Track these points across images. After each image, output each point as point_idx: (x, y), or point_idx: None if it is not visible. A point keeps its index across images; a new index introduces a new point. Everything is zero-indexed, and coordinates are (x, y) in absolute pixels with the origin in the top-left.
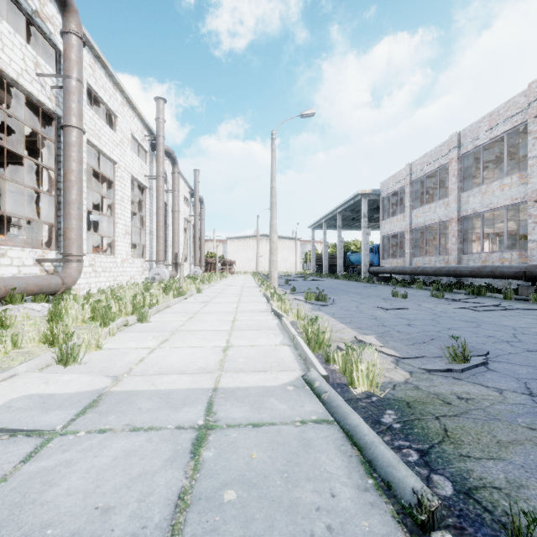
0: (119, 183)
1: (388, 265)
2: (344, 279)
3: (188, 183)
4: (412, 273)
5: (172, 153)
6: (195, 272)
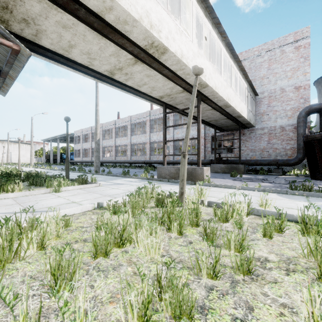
0: None
1: (76, 160)
2: (60, 165)
3: None
4: (80, 162)
5: None
6: None
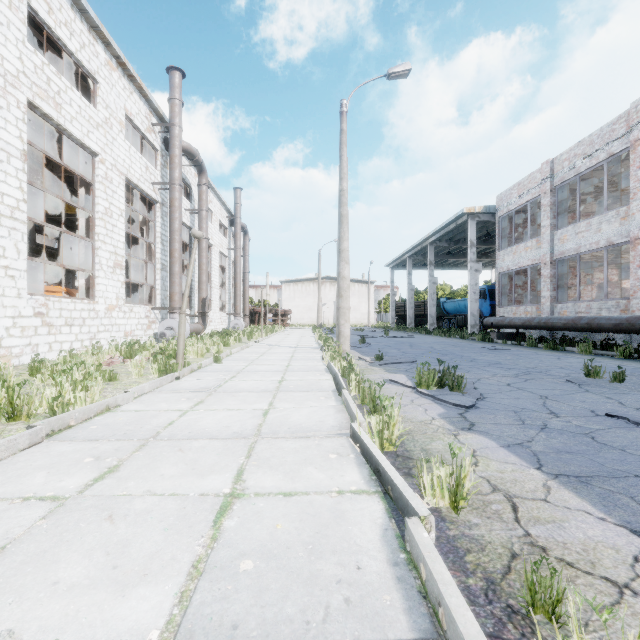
0: (102, 186)
1: (510, 315)
2: (442, 336)
3: (226, 205)
4: (566, 328)
5: (196, 154)
6: (236, 325)
